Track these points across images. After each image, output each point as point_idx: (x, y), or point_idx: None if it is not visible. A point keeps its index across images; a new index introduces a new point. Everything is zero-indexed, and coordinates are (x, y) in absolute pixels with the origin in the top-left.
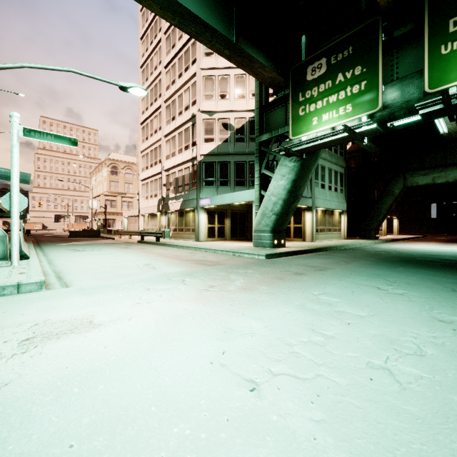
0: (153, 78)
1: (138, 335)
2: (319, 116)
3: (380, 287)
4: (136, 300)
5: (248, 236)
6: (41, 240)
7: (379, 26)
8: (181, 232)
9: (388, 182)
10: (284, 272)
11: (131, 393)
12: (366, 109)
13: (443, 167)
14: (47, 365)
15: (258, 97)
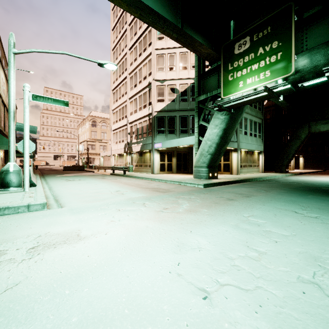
0: (121, 58)
1: (113, 246)
2: (244, 80)
3: (297, 211)
4: (110, 219)
5: (189, 170)
6: (44, 173)
7: (292, 10)
8: (141, 167)
9: (296, 129)
10: (219, 198)
11: (108, 297)
12: (282, 74)
13: None
14: (46, 270)
15: (197, 68)
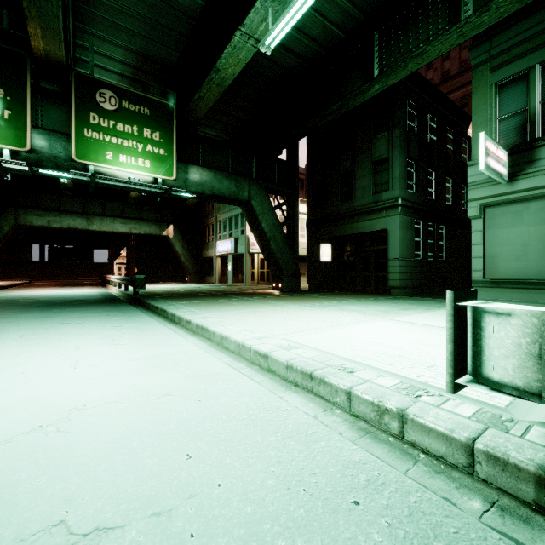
0: None
1: None
2: None
3: (63, 322)
4: None
5: None
6: None
7: (28, 65)
8: None
9: None
10: None
11: (5, 399)
12: (12, 143)
13: (59, 212)
14: None
15: None
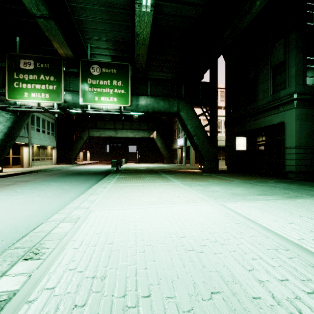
0: None
1: None
2: (29, 93)
3: (51, 184)
4: None
5: None
6: None
7: (62, 63)
8: None
9: (81, 132)
10: None
11: None
12: (56, 100)
13: (104, 129)
14: None
15: None
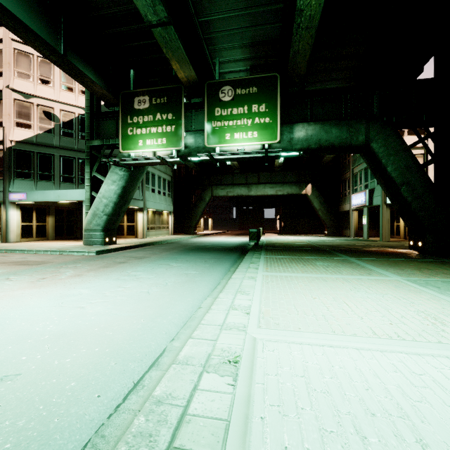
0: None
1: None
2: (144, 140)
3: (171, 264)
4: None
5: (77, 235)
6: None
7: (182, 92)
8: None
9: (202, 191)
10: (111, 263)
11: (4, 324)
12: (175, 145)
13: (232, 185)
14: None
15: (89, 103)
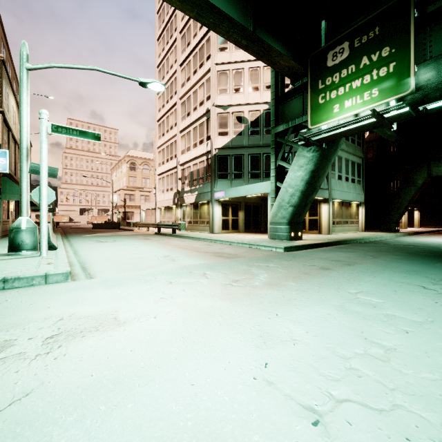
0: (169, 77)
1: (166, 336)
2: (341, 103)
3: (426, 286)
4: (160, 295)
5: (261, 228)
6: (67, 232)
7: (411, 2)
8: (196, 224)
9: (410, 172)
10: (308, 266)
11: (165, 417)
12: (395, 92)
13: None
14: (71, 371)
15: (274, 88)
